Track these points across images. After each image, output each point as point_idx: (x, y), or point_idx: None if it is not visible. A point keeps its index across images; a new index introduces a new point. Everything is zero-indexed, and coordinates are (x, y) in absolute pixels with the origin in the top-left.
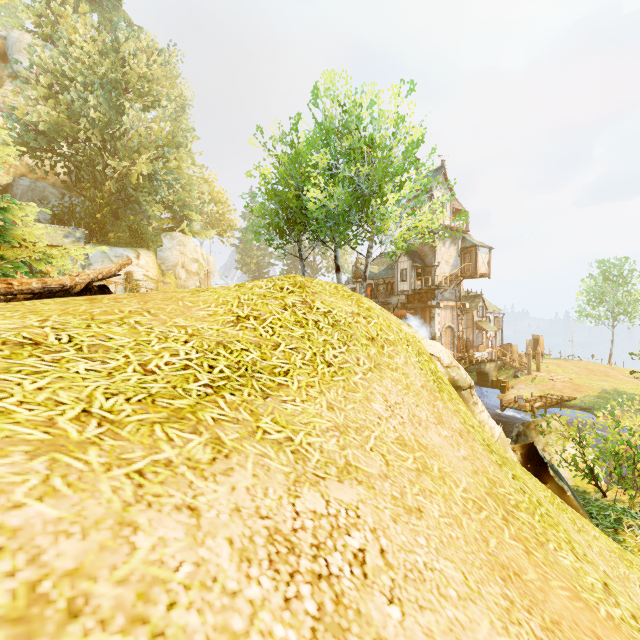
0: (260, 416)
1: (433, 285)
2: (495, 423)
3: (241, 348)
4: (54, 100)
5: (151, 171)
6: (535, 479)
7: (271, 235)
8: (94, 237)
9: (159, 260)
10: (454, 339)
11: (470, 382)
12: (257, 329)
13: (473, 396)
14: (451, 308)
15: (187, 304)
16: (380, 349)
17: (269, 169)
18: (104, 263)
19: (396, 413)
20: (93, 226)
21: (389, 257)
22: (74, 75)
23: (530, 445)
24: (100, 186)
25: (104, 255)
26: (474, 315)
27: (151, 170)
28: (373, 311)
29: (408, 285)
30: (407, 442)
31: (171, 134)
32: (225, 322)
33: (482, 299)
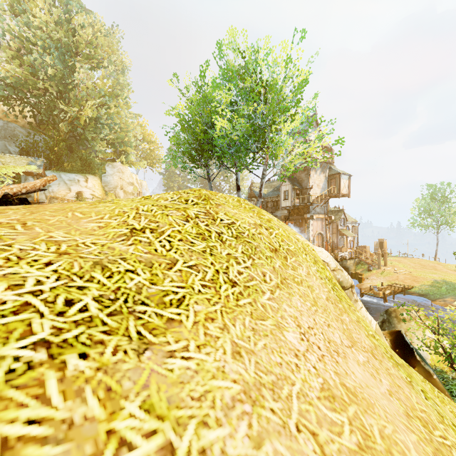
0: (121, 400)
1: (308, 202)
2: (371, 316)
3: (125, 269)
4: (21, 61)
5: (97, 116)
6: (414, 371)
7: (185, 162)
8: (54, 166)
9: (103, 183)
10: (323, 242)
11: (351, 282)
12: (152, 243)
13: (354, 294)
14: (321, 219)
15: (77, 215)
16: (284, 261)
17: (183, 106)
18: (60, 185)
19: (312, 342)
20: (52, 157)
21: (280, 178)
22: (36, 41)
23: (398, 333)
24: (57, 127)
25: (60, 179)
26: (338, 225)
27: (96, 115)
28: (273, 222)
29: (289, 202)
30: (334, 391)
31: (111, 87)
32: (116, 235)
33: (343, 213)
